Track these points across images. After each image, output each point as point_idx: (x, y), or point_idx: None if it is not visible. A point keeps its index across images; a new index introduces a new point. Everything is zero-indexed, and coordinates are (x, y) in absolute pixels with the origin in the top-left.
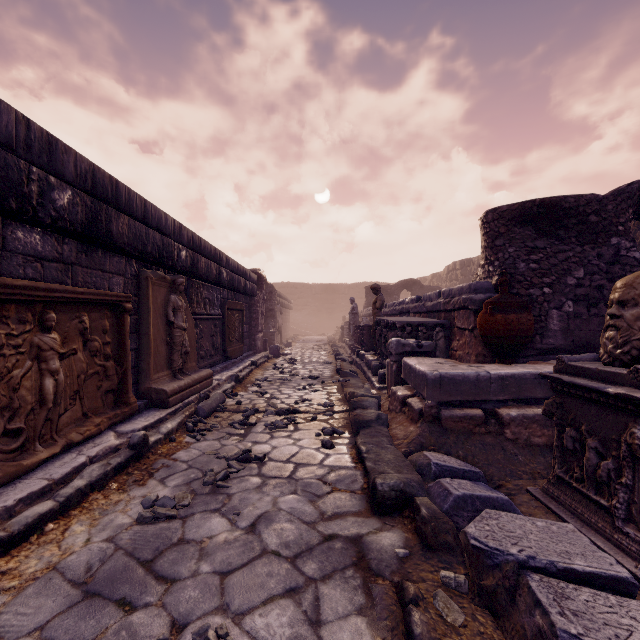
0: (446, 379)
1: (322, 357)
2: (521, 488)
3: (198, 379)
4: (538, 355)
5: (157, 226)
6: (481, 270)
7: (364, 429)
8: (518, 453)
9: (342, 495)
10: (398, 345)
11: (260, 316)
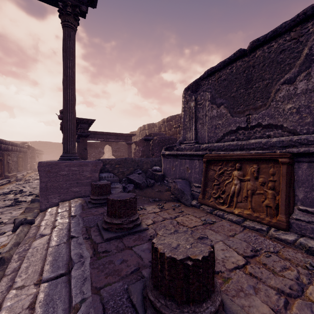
0: None
1: None
2: None
3: (14, 174)
4: None
5: (6, 144)
6: None
7: None
8: None
9: None
10: None
11: (29, 159)
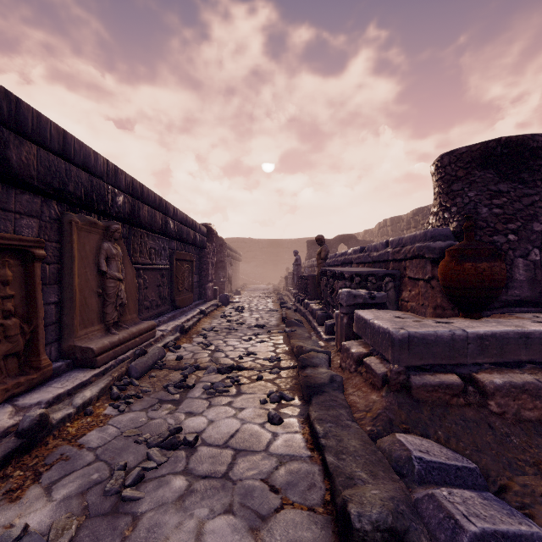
0: (415, 339)
1: (268, 305)
2: (533, 492)
3: (137, 332)
4: (502, 307)
5: (83, 164)
6: (434, 218)
7: (317, 396)
8: (510, 433)
9: (296, 516)
10: (349, 296)
11: (210, 267)
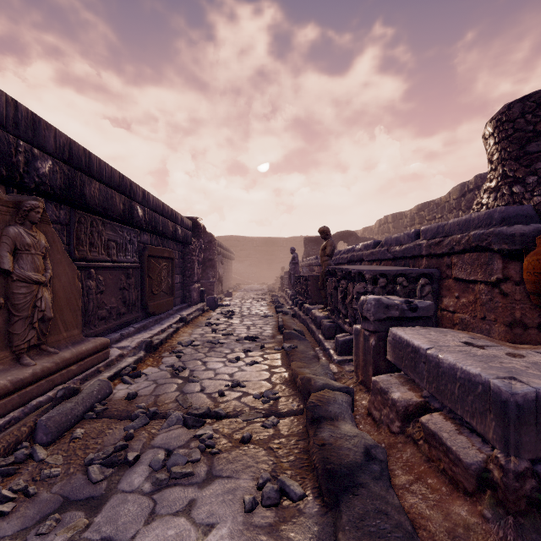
0: None
1: (262, 308)
2: None
3: (72, 357)
4: None
5: None
6: (491, 196)
7: (348, 498)
8: None
9: None
10: (378, 306)
11: (196, 265)
